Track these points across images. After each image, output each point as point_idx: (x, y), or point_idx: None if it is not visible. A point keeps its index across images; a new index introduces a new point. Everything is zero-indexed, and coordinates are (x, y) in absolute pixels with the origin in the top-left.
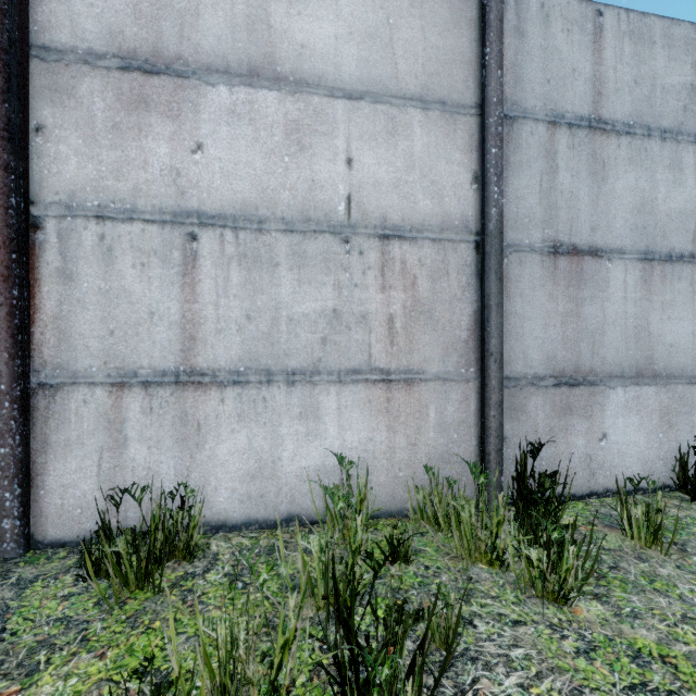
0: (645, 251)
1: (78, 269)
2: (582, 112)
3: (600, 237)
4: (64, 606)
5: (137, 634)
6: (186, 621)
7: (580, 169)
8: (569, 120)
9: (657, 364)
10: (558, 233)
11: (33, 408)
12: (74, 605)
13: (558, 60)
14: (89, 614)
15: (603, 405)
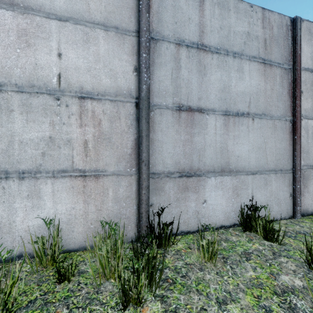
0: (225, 111)
1: None
2: (193, 40)
3: (203, 103)
4: None
5: None
6: None
7: (192, 68)
8: (187, 43)
9: (231, 165)
10: (181, 100)
11: None
12: None
13: (181, 13)
14: None
15: (204, 186)
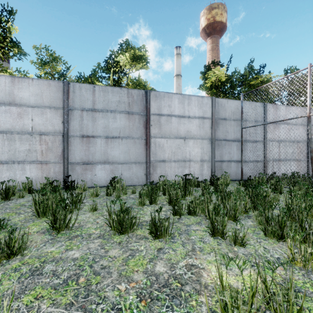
0: (106, 136)
1: None
2: (90, 107)
3: (95, 133)
4: None
5: None
6: None
7: (89, 119)
8: (86, 109)
9: (109, 160)
10: (84, 133)
11: None
12: None
13: (84, 97)
14: None
15: (95, 168)
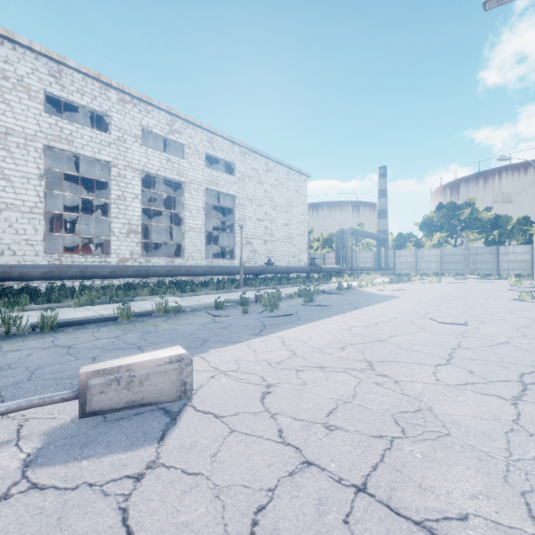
0: None
1: (501, 264)
2: None
3: None
4: None
5: None
6: None
7: None
8: None
9: None
10: None
11: (499, 271)
12: None
13: None
14: None
15: None
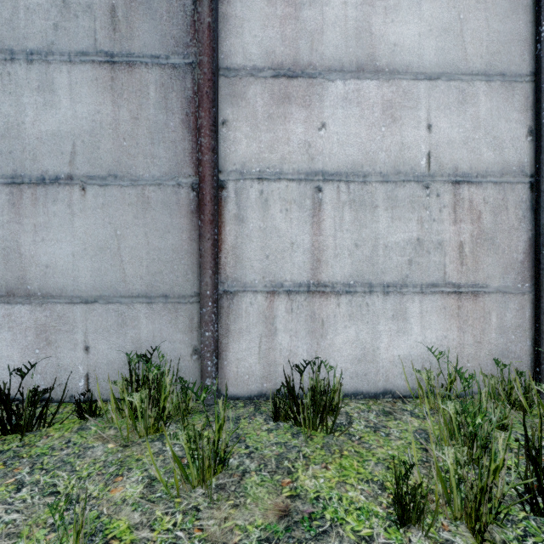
0: None
1: (247, 214)
2: None
3: None
4: (273, 436)
5: (338, 457)
6: (364, 453)
7: None
8: None
9: None
10: None
11: (220, 307)
12: (278, 435)
13: None
14: (294, 442)
15: None
